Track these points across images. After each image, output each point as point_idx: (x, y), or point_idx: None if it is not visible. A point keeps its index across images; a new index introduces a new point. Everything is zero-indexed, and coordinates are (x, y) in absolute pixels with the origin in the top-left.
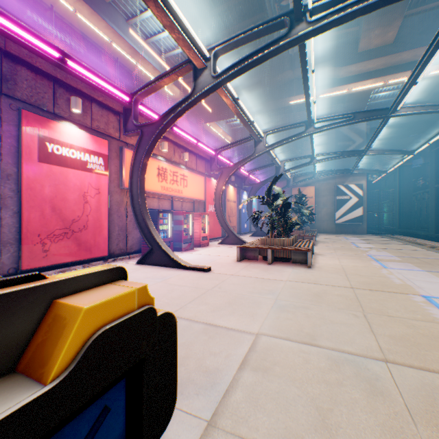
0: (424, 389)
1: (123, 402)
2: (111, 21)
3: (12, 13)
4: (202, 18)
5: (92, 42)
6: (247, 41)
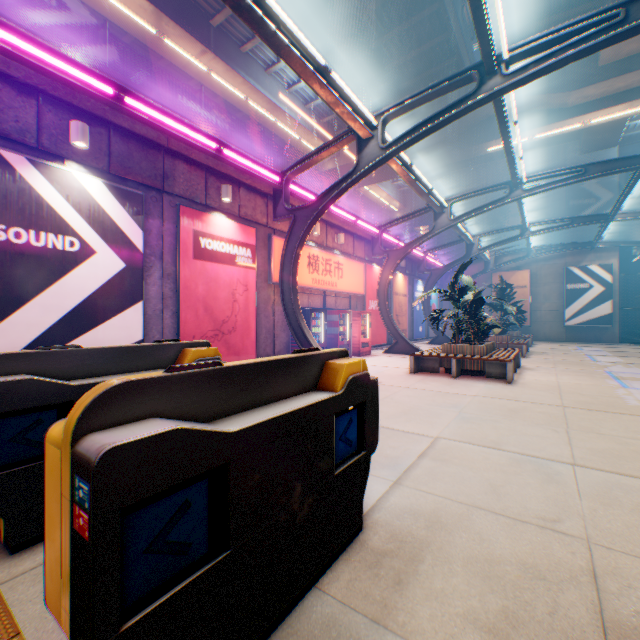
0: (603, 484)
1: (356, 421)
2: (248, 75)
3: (171, 107)
4: (361, 55)
5: (223, 100)
6: (424, 102)
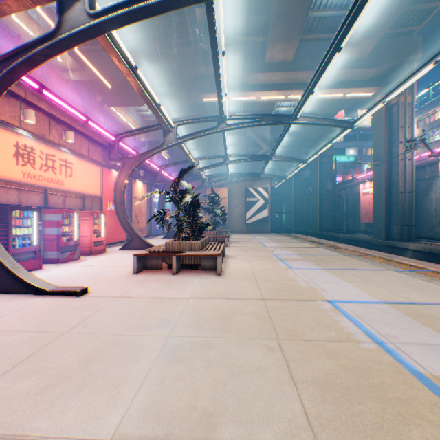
0: None
1: None
2: None
3: None
4: None
5: None
6: None
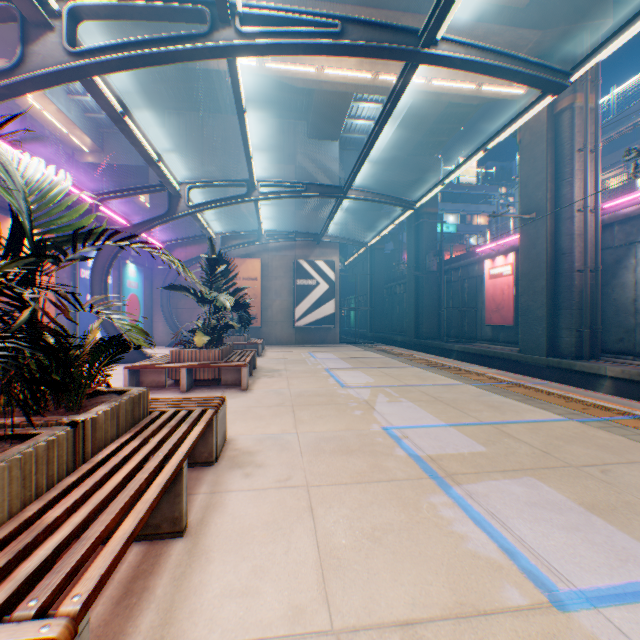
0: None
1: None
2: None
3: None
4: None
5: None
6: None
